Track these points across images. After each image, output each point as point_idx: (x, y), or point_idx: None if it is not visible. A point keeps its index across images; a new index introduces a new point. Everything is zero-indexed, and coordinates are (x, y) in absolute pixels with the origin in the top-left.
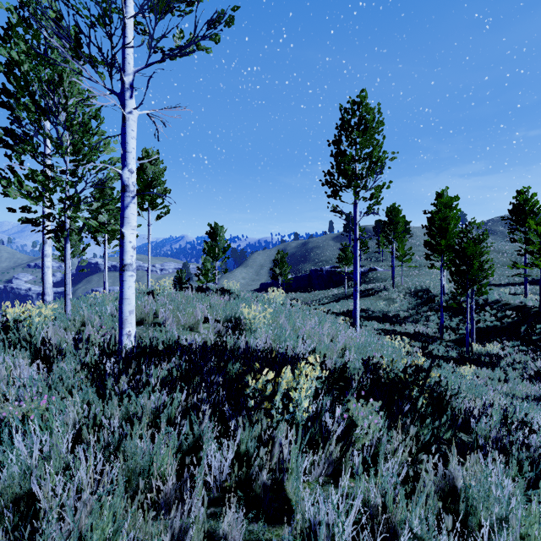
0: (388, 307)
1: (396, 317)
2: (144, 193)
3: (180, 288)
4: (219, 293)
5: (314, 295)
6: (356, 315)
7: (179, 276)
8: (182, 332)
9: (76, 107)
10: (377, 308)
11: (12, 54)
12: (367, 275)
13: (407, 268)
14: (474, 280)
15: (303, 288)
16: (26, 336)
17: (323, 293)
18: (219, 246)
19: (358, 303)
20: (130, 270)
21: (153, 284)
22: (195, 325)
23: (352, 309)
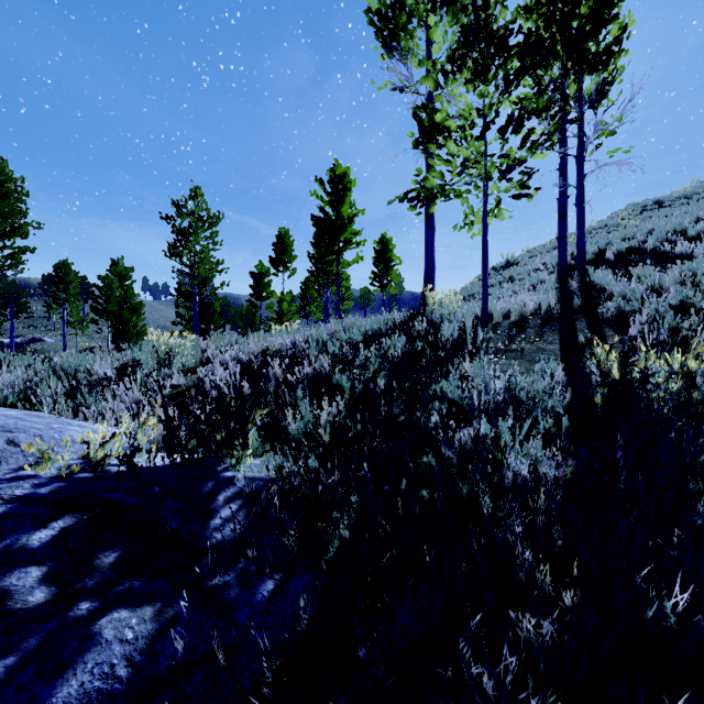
0: None
1: None
2: None
3: None
4: None
5: None
6: None
7: None
8: None
9: None
10: None
11: None
12: (27, 348)
13: (90, 339)
14: (130, 341)
15: None
16: None
17: None
18: None
19: None
20: None
21: None
22: None
23: None
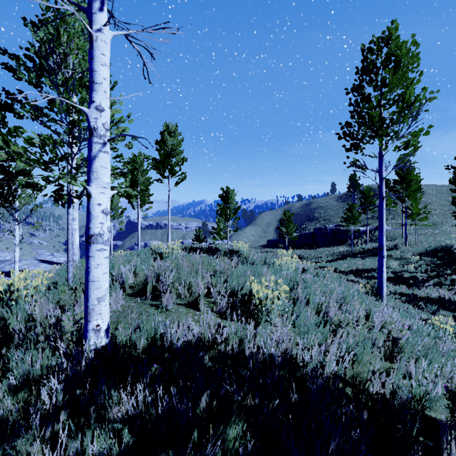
0: (401, 267)
1: (413, 279)
2: (165, 163)
3: (190, 250)
4: (227, 256)
5: (319, 252)
6: (382, 284)
7: (197, 234)
8: (179, 309)
9: (73, 62)
10: (389, 268)
11: (40, 35)
12: (373, 234)
13: (419, 226)
14: None
15: (308, 245)
16: (4, 315)
17: (327, 251)
18: (230, 208)
19: (385, 270)
20: (99, 242)
21: (162, 247)
22: (195, 300)
23: (361, 269)
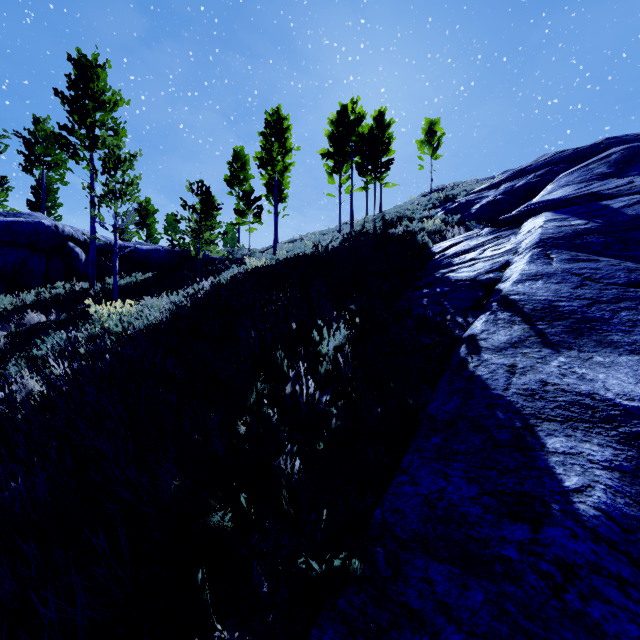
0: None
1: None
2: None
3: None
4: None
5: None
6: None
7: None
8: None
9: None
10: None
11: None
12: None
13: None
14: None
15: None
16: None
17: None
18: None
19: None
20: None
21: None
22: None
23: None
